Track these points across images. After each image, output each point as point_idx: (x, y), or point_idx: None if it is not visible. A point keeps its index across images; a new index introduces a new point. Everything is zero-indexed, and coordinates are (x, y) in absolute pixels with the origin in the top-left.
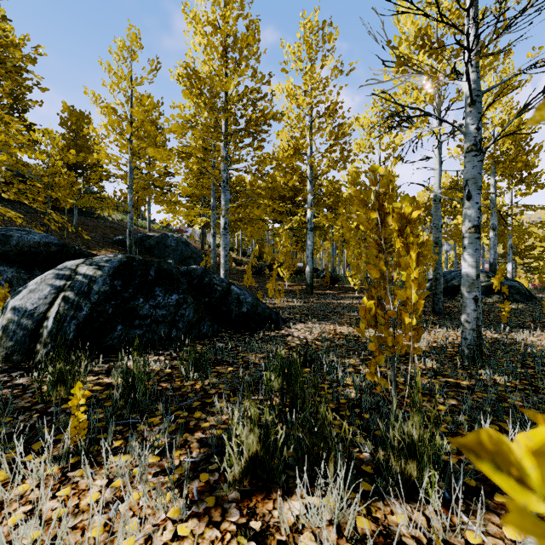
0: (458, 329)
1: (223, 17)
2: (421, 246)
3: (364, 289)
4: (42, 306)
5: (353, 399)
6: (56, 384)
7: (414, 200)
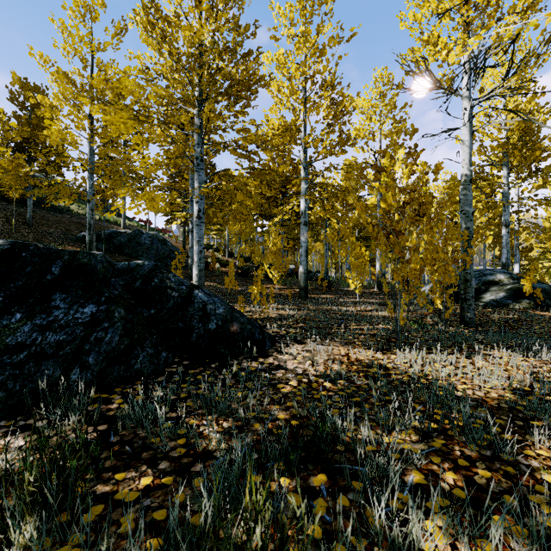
0: (529, 354)
1: None
2: None
3: (365, 292)
4: None
5: None
6: None
7: None
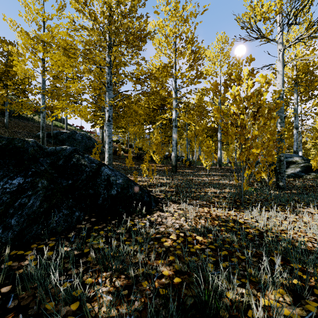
0: None
1: None
2: None
3: (211, 168)
4: None
5: None
6: None
7: None
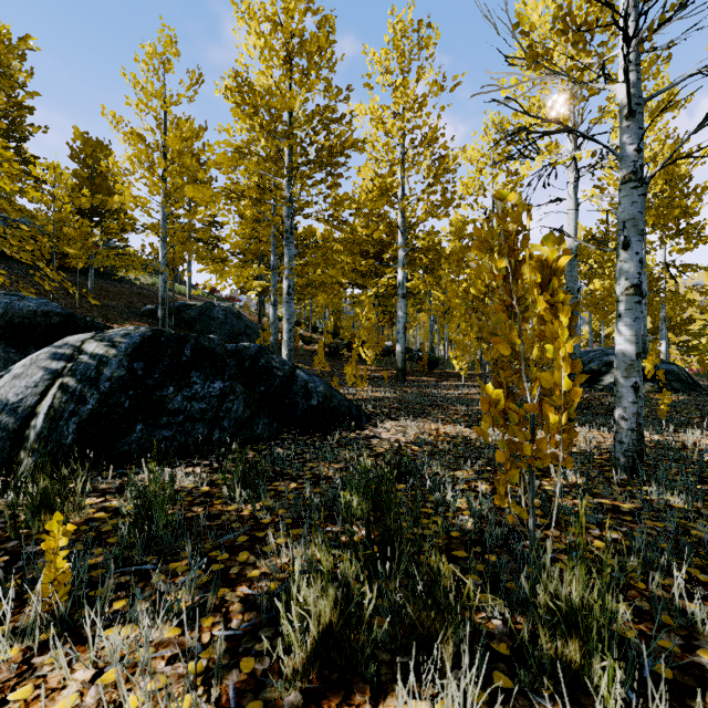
0: (604, 429)
1: (286, 11)
2: (575, 307)
3: (473, 375)
4: (30, 398)
5: (470, 531)
6: (39, 510)
7: (561, 241)
